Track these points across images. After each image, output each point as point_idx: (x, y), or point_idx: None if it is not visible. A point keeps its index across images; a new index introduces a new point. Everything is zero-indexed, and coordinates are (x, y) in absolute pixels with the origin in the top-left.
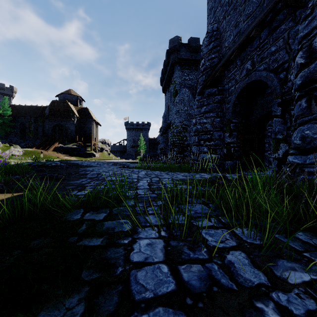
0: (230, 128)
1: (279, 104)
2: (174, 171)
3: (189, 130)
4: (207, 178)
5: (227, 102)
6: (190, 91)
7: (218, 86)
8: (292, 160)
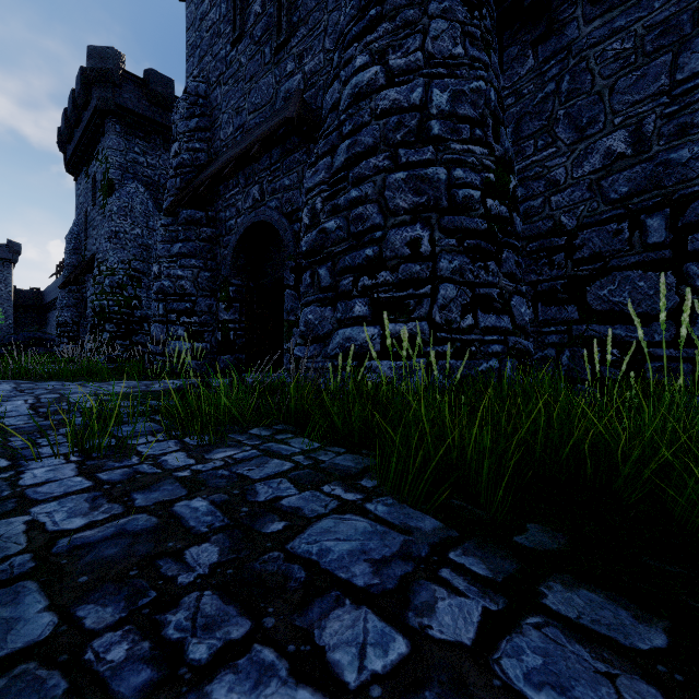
0: (228, 293)
1: (292, 269)
2: (103, 379)
3: (147, 283)
4: None
5: (224, 245)
6: (151, 193)
7: (207, 210)
8: (296, 353)
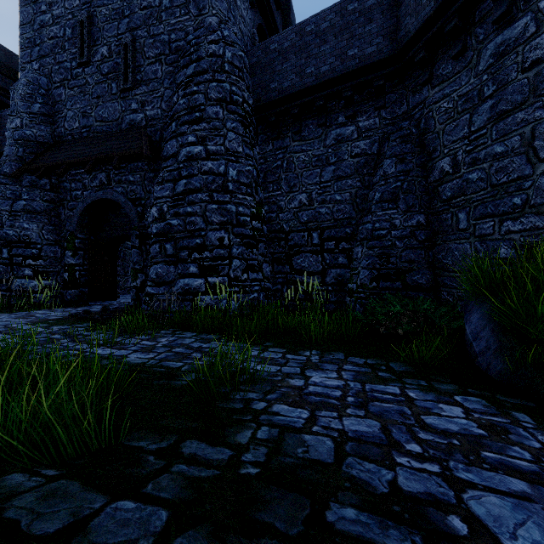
0: (74, 244)
1: (137, 236)
2: None
3: None
4: (64, 315)
5: (69, 208)
6: None
7: (51, 178)
8: (151, 291)
